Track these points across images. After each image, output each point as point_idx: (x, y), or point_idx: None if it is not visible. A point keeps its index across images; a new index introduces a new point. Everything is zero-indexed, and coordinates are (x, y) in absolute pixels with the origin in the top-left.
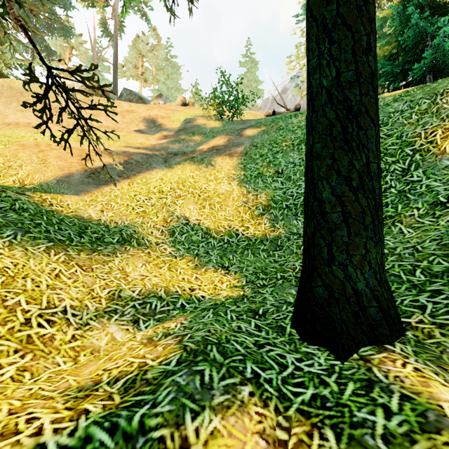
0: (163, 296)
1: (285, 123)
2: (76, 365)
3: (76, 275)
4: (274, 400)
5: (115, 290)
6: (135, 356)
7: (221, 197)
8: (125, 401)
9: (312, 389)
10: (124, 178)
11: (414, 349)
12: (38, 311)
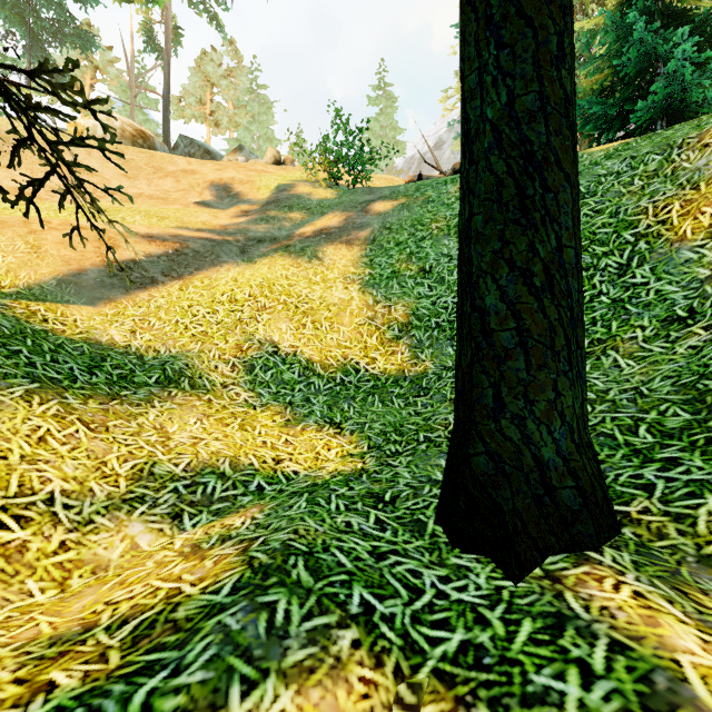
0: (227, 472)
1: (436, 192)
2: (63, 594)
3: (77, 438)
4: (395, 655)
5: (144, 463)
6: (164, 576)
7: (332, 310)
8: (128, 664)
9: (462, 631)
10: (173, 278)
11: (634, 559)
12: (1, 500)
